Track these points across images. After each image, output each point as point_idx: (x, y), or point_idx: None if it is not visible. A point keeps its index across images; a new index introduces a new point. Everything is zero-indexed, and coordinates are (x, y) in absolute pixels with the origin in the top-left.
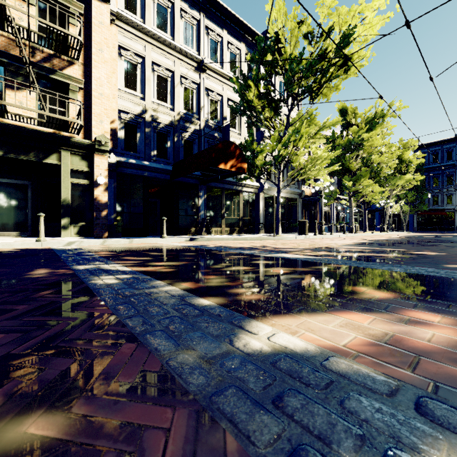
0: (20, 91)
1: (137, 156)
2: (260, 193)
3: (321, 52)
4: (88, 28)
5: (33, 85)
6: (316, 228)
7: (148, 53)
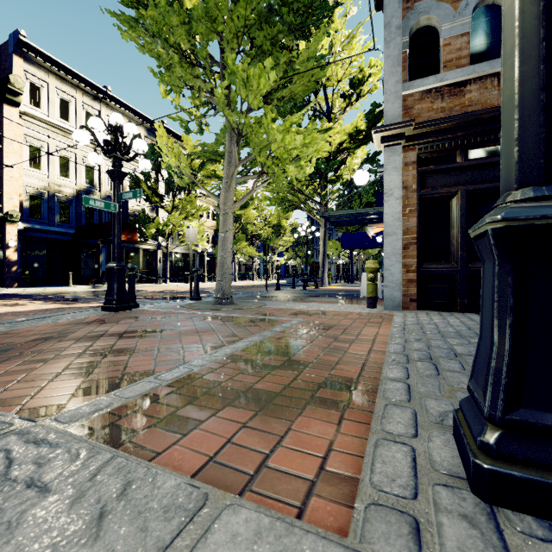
0: None
1: (41, 222)
2: (158, 250)
3: (191, 167)
4: None
5: None
6: None
7: (52, 139)
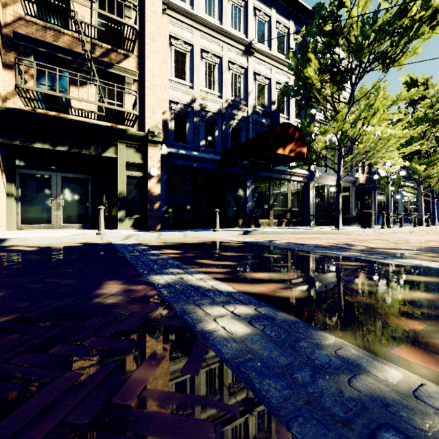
0: (82, 87)
1: (186, 147)
2: (310, 181)
3: (402, 7)
4: (142, 20)
5: (94, 78)
6: (384, 220)
7: (196, 40)
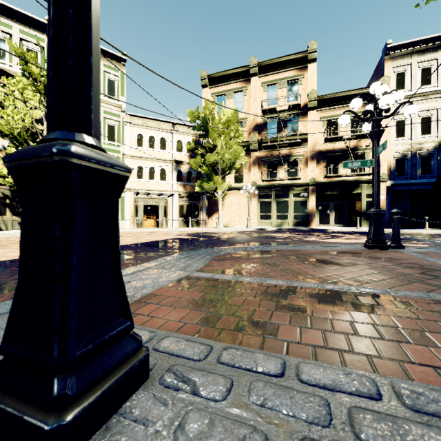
0: None
1: (405, 177)
2: None
3: None
4: None
5: None
6: None
7: None
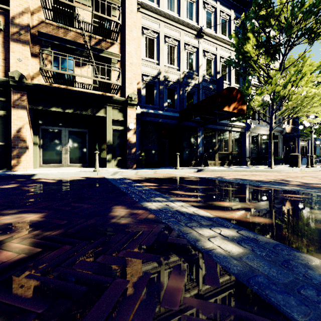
0: (82, 67)
1: (154, 108)
2: (246, 131)
3: None
4: (123, 17)
5: (91, 60)
6: (309, 161)
7: (161, 29)
